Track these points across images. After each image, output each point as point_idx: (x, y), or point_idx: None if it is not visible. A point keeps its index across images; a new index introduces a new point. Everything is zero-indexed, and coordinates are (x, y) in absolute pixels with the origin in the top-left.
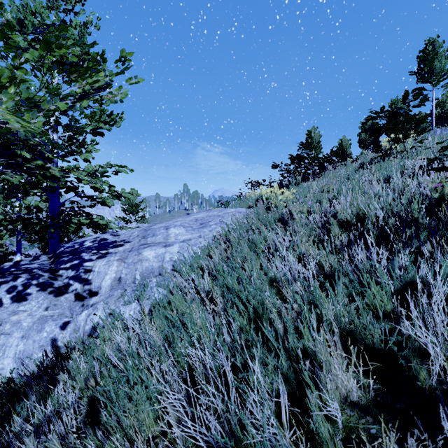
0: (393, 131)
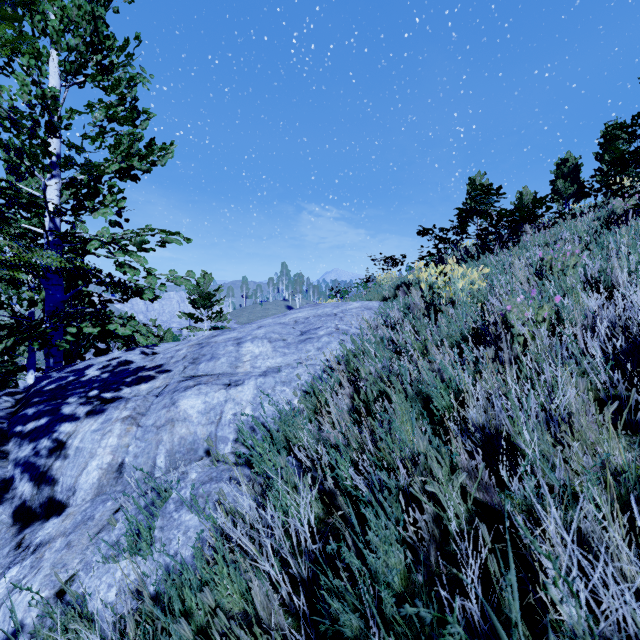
0: None
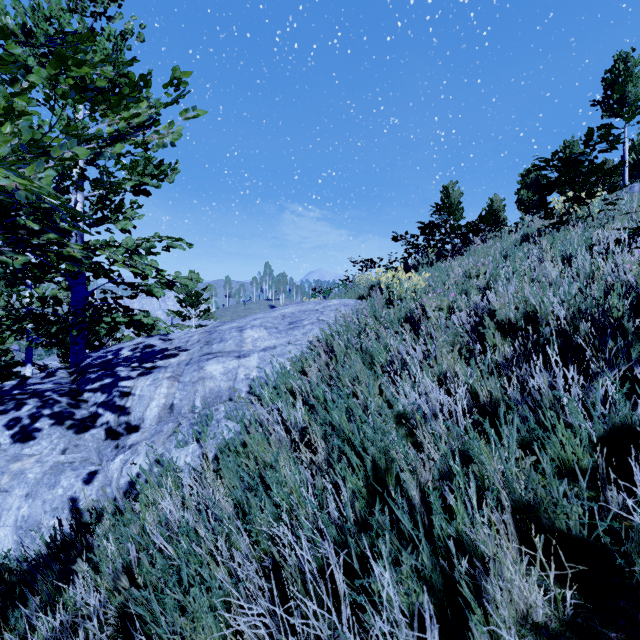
0: (570, 187)
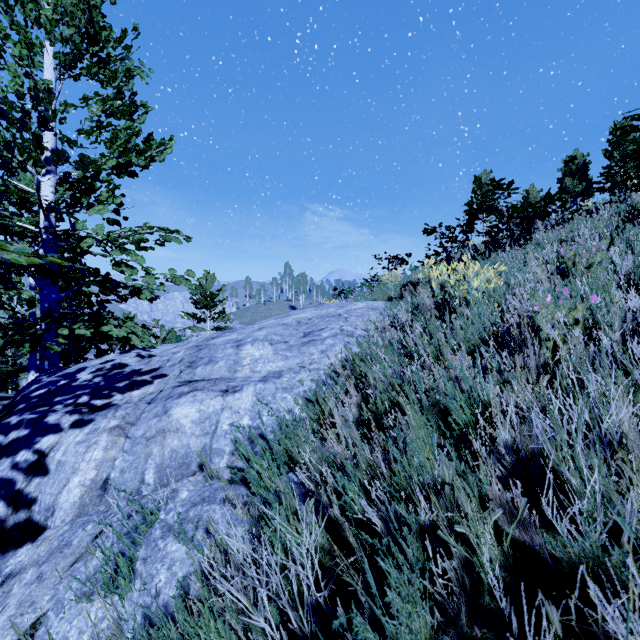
0: None
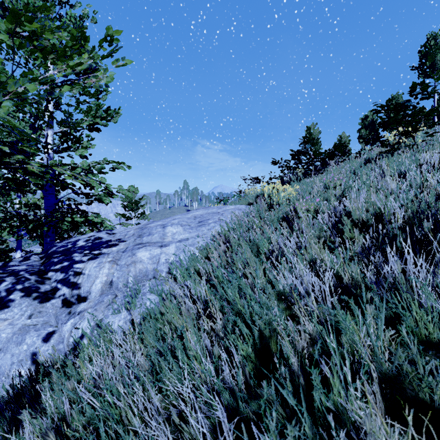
0: (399, 125)
